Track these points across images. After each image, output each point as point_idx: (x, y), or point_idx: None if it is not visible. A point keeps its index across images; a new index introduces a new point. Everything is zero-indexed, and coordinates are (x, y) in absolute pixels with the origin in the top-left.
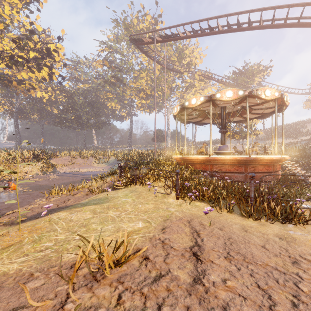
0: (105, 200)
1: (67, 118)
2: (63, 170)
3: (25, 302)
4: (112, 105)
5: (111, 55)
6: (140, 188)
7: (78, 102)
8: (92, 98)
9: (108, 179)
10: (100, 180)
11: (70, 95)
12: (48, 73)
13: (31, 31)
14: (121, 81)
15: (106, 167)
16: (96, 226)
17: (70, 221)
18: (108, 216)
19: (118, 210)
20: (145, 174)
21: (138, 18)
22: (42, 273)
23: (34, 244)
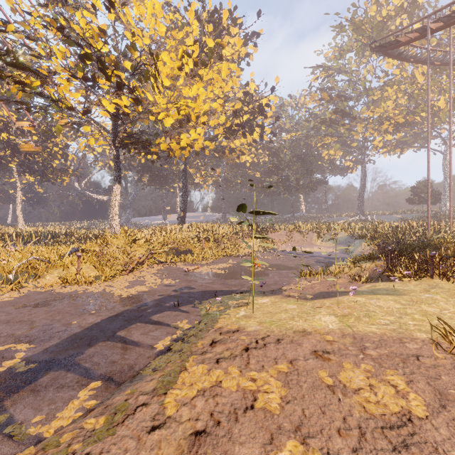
0: (397, 293)
1: (271, 181)
2: (281, 248)
3: (420, 354)
4: (329, 154)
5: (329, 81)
6: (445, 284)
7: (284, 159)
8: (300, 149)
9: (364, 265)
10: (353, 266)
11: (275, 152)
12: (260, 133)
13: (245, 93)
14: (348, 115)
15: (334, 247)
16: (421, 318)
17: (379, 306)
18: (425, 310)
19: (432, 306)
20: (453, 265)
21: (378, 2)
22: (409, 341)
23: (369, 319)
